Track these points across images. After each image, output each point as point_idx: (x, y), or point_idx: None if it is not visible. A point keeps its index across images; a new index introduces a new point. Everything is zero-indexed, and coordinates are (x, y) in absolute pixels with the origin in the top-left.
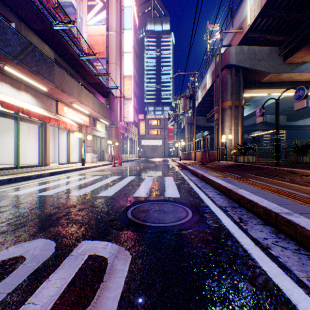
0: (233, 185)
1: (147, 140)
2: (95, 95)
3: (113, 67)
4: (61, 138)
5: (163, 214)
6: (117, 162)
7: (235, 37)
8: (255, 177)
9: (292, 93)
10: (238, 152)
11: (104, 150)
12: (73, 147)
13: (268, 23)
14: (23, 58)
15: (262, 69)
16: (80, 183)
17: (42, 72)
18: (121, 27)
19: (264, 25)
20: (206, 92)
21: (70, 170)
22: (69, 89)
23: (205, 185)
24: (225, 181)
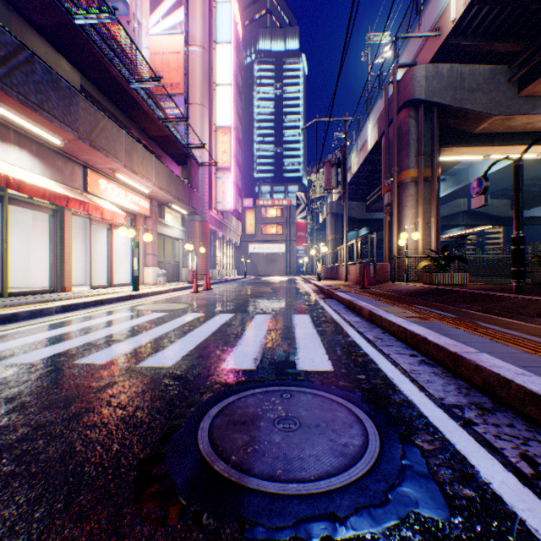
0: (457, 342)
1: (259, 245)
2: (163, 159)
3: (197, 110)
4: (99, 240)
5: (299, 436)
6: (203, 283)
7: (425, 48)
8: (487, 317)
9: (531, 155)
10: (431, 266)
11: (180, 262)
12: (121, 257)
13: (491, 18)
14: (7, 75)
15: (477, 109)
16: (115, 331)
17: (50, 107)
18: (212, 39)
19: (482, 22)
20: (366, 156)
21: (107, 301)
22: (108, 143)
23: (383, 337)
24: (433, 330)
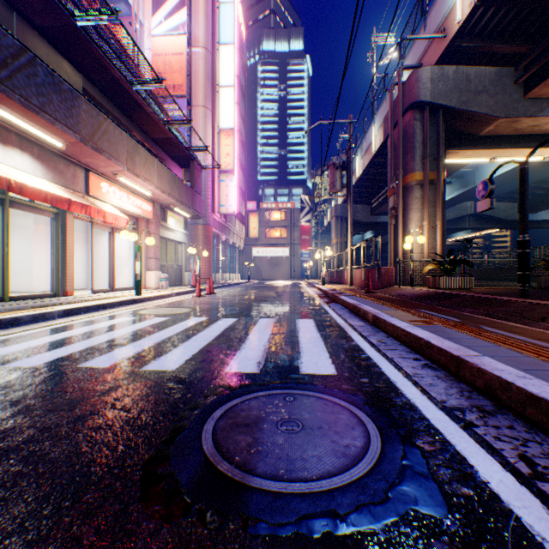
0: (460, 346)
1: (262, 248)
2: (165, 162)
3: (200, 112)
4: (101, 243)
5: (302, 437)
6: (206, 287)
7: (430, 49)
8: (492, 321)
9: (538, 158)
10: (436, 270)
11: (183, 266)
12: (123, 261)
13: (497, 19)
14: (8, 77)
15: (483, 111)
16: (118, 335)
17: (52, 109)
18: (215, 40)
19: (488, 24)
20: (371, 159)
21: (109, 305)
22: (110, 146)
23: (387, 341)
24: (436, 334)
